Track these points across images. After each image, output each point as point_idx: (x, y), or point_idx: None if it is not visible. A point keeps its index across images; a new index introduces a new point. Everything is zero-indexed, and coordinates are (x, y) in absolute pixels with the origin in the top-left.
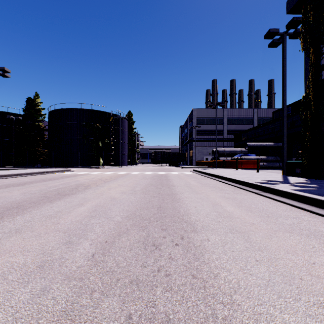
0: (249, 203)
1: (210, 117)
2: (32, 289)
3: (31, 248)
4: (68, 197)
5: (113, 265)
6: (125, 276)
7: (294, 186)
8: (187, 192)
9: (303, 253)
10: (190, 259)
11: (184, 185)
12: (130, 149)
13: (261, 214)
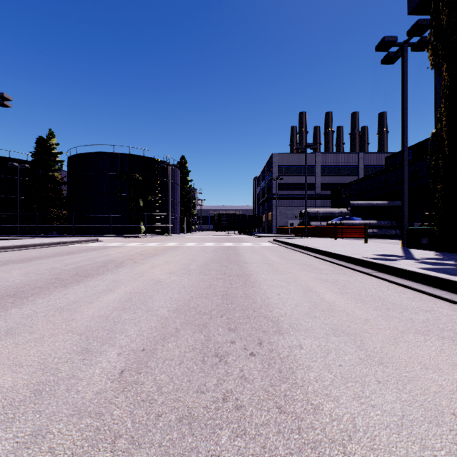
0: (358, 288)
1: (297, 164)
2: (18, 434)
3: (25, 361)
4: (91, 279)
5: (151, 390)
6: (170, 409)
7: (422, 262)
8: (266, 272)
9: (450, 369)
10: (274, 380)
11: (260, 262)
12: (183, 210)
13: (378, 305)
